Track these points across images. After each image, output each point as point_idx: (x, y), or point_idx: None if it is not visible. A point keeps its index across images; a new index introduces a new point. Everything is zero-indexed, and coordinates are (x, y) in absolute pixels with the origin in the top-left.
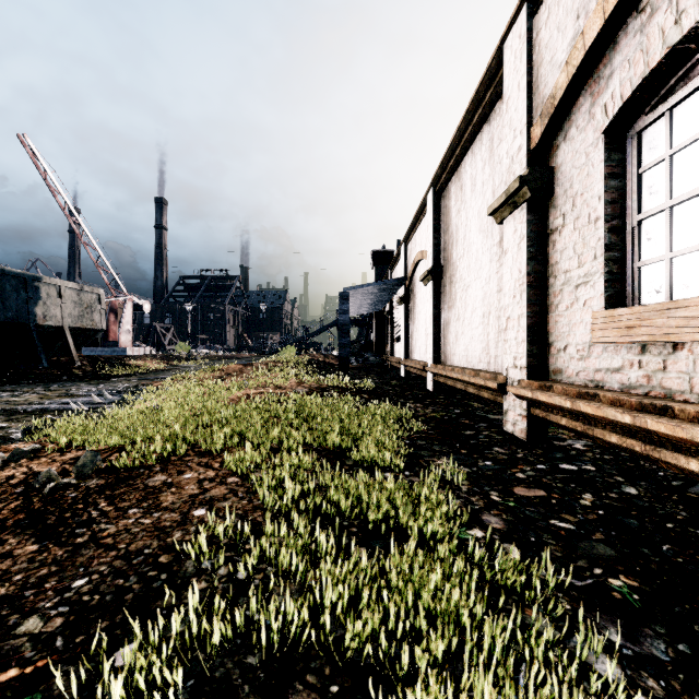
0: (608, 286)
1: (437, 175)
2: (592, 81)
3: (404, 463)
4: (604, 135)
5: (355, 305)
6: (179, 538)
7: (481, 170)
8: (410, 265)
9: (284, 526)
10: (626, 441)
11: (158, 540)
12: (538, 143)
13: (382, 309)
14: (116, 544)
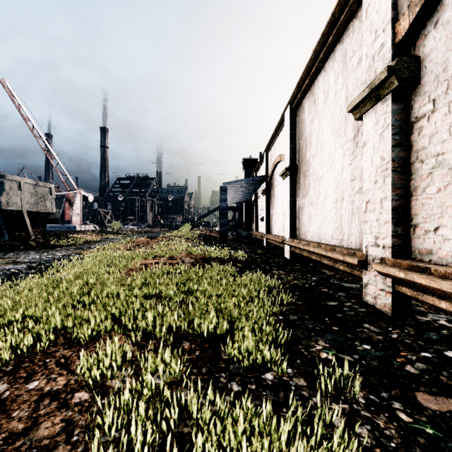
0: None
1: (294, 94)
2: None
3: (284, 353)
4: None
5: (231, 195)
6: None
7: (333, 83)
8: (270, 167)
9: None
10: None
11: None
12: (405, 35)
13: (250, 199)
14: None
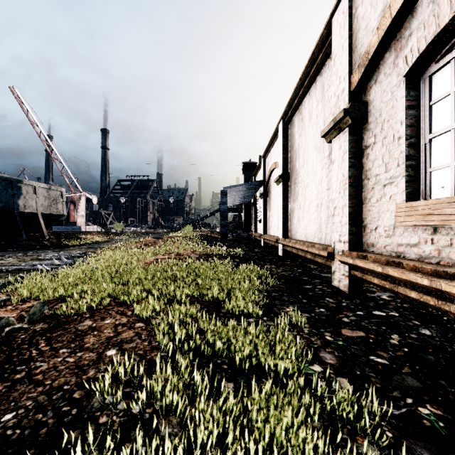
0: (408, 185)
1: (285, 111)
2: (396, 40)
3: (263, 311)
4: (405, 78)
5: (231, 198)
6: (92, 376)
7: (315, 107)
8: (267, 172)
9: (170, 369)
10: (423, 297)
11: (76, 377)
12: (357, 86)
13: (249, 201)
14: (44, 380)
